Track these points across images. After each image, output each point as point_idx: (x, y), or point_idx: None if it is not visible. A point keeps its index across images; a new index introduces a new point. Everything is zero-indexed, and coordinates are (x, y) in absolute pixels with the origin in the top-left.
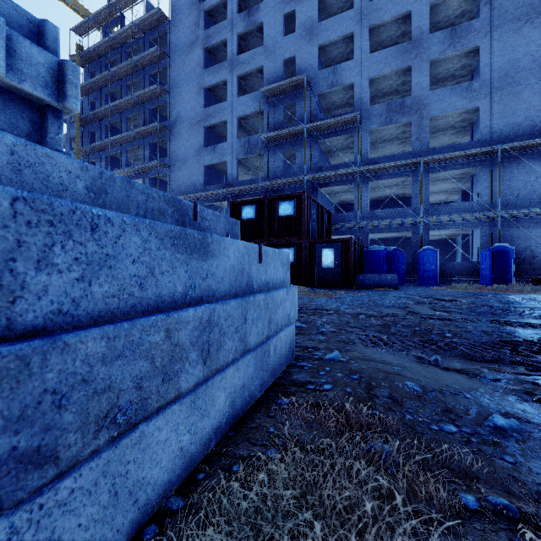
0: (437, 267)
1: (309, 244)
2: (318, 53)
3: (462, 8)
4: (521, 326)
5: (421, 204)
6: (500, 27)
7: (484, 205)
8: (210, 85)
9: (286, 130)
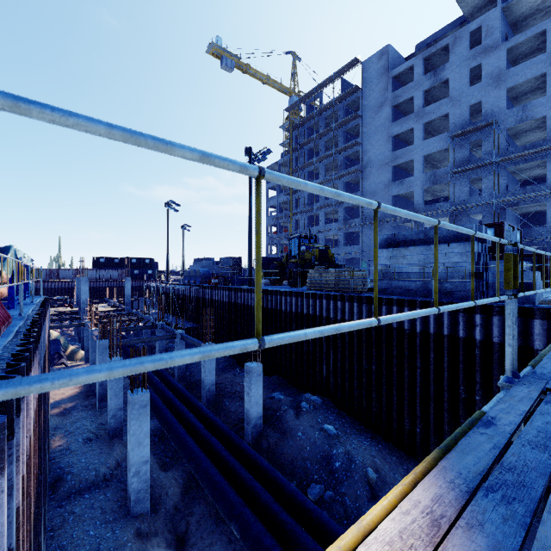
0: None
1: None
2: (505, 96)
3: None
4: None
5: None
6: None
7: None
8: (398, 134)
9: (475, 165)
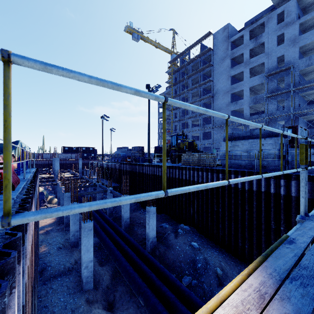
0: None
1: None
2: (298, 51)
3: None
4: None
5: None
6: None
7: None
8: (234, 75)
9: (280, 92)
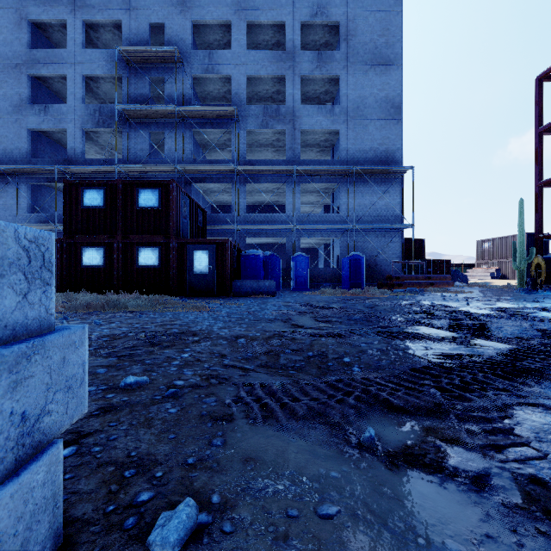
0: (308, 273)
1: (179, 245)
2: (192, 30)
3: (326, 39)
4: (406, 338)
5: (294, 212)
6: (354, 65)
7: (343, 218)
8: (39, 20)
9: (153, 107)
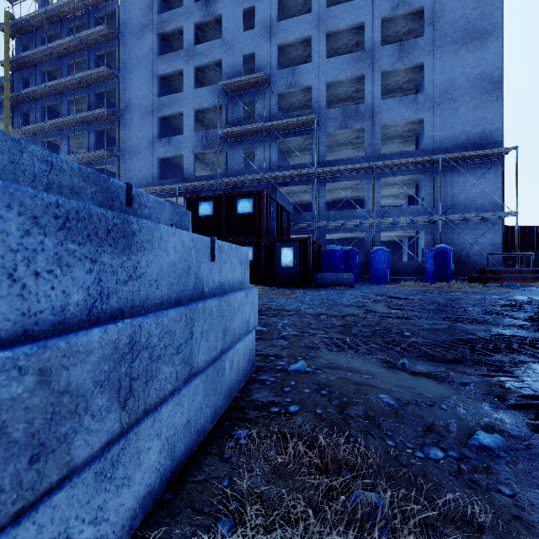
0: (388, 266)
1: (269, 243)
2: (277, 53)
3: (409, 26)
4: (470, 323)
5: (373, 207)
6: (441, 47)
7: (428, 210)
8: (165, 74)
9: (246, 127)
